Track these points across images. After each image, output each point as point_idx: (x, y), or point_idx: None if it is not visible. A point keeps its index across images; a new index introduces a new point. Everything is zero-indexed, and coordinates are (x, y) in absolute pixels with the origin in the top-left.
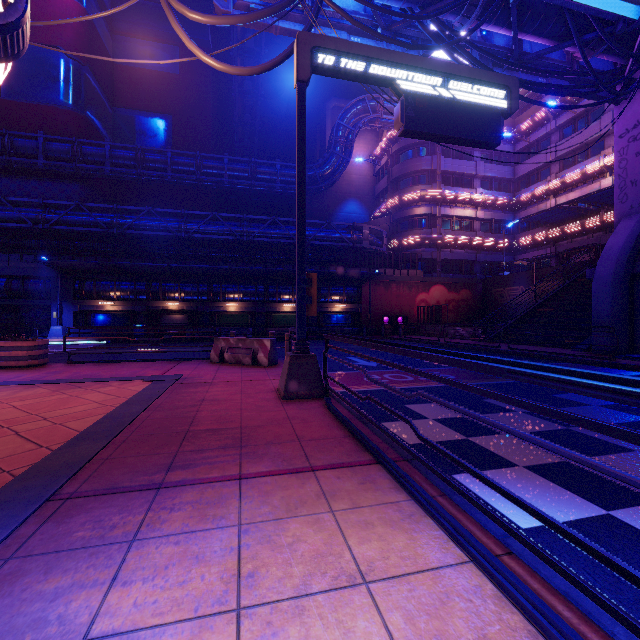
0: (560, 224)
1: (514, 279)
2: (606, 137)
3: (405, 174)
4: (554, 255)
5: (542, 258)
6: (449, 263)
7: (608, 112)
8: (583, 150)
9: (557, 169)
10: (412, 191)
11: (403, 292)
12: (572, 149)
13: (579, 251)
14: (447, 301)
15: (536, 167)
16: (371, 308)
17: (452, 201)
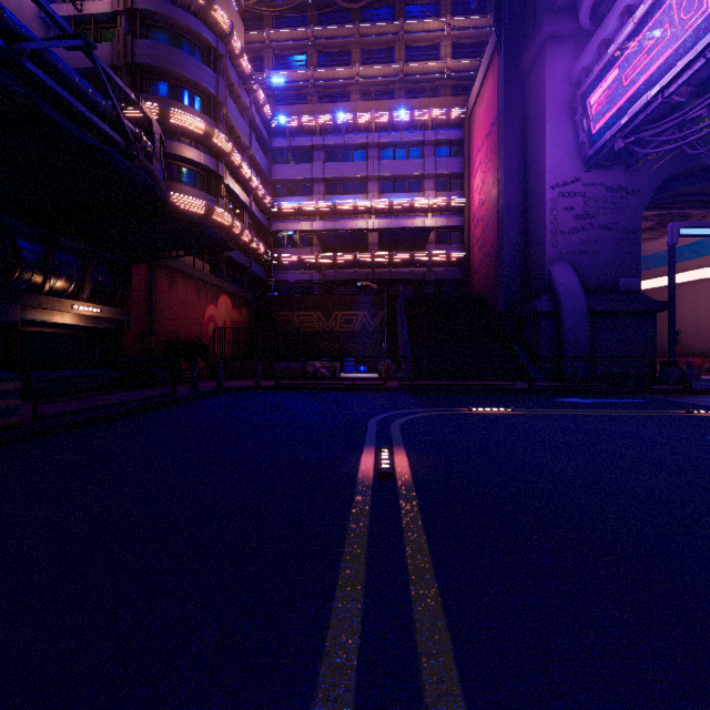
0: (331, 251)
1: (308, 302)
2: (370, 181)
3: (170, 72)
4: (321, 283)
5: (304, 283)
6: (225, 263)
7: (375, 159)
8: (347, 183)
9: (322, 191)
10: (187, 113)
11: (192, 297)
12: (340, 177)
13: (345, 283)
14: (232, 322)
15: (300, 178)
16: (148, 323)
17: (234, 169)
